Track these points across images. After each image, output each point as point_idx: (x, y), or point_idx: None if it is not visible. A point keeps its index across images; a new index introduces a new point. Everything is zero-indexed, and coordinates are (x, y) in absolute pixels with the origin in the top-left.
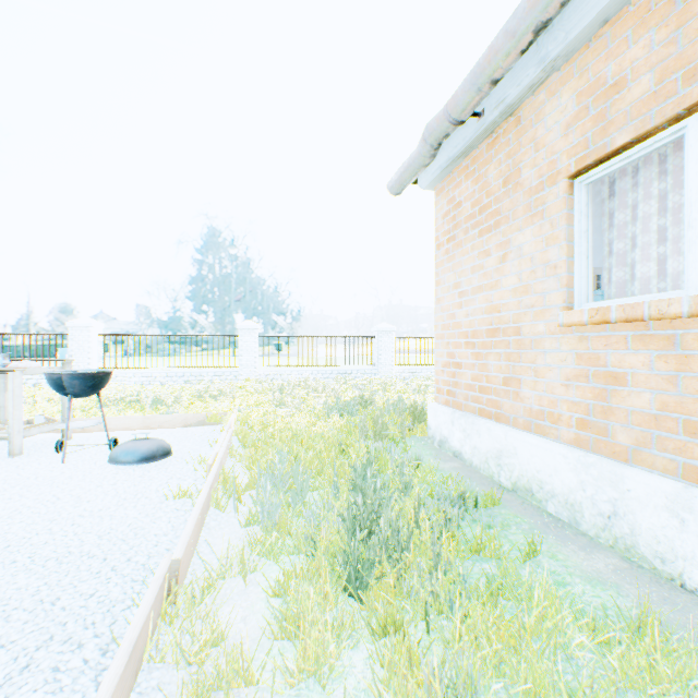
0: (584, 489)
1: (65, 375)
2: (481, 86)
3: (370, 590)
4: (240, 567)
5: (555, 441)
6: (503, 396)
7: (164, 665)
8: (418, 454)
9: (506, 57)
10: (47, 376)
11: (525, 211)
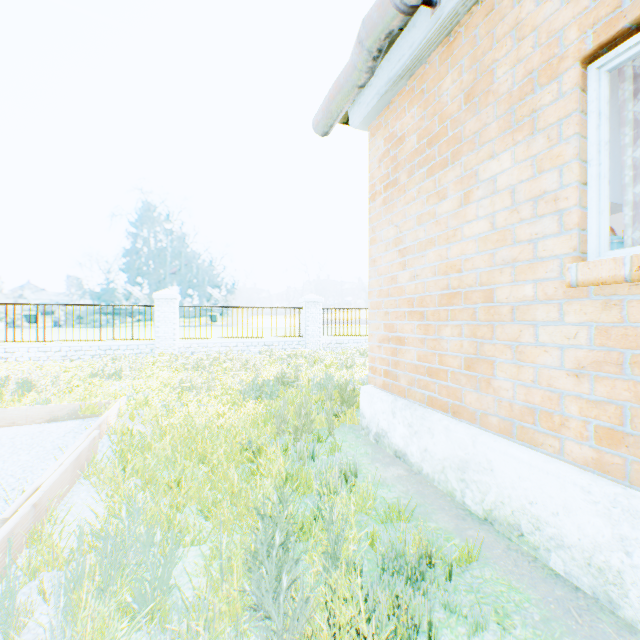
0: (628, 551)
1: None
2: None
3: None
4: None
5: (554, 455)
6: (465, 384)
7: None
8: (352, 461)
9: None
10: None
11: (501, 127)
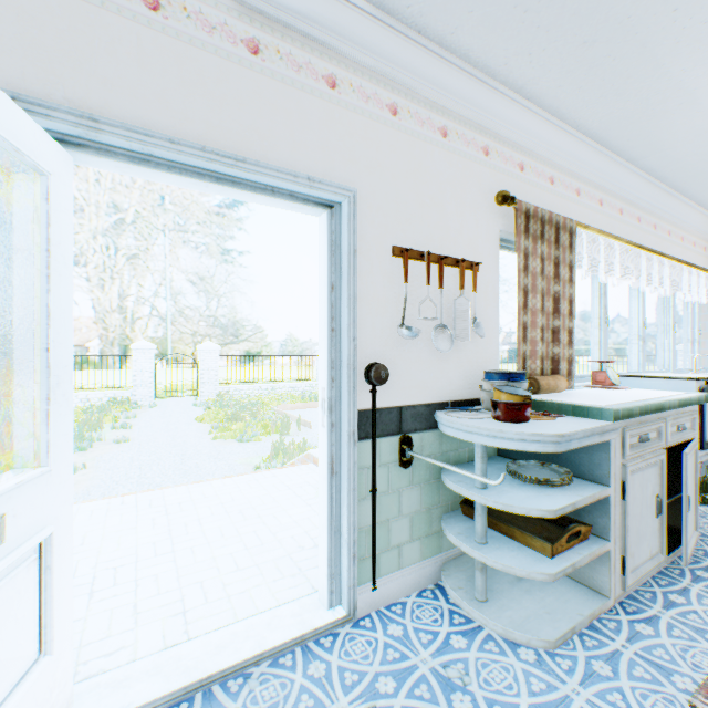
0: None
1: None
2: None
3: None
4: None
5: None
6: None
7: None
8: None
9: None
10: None
11: None
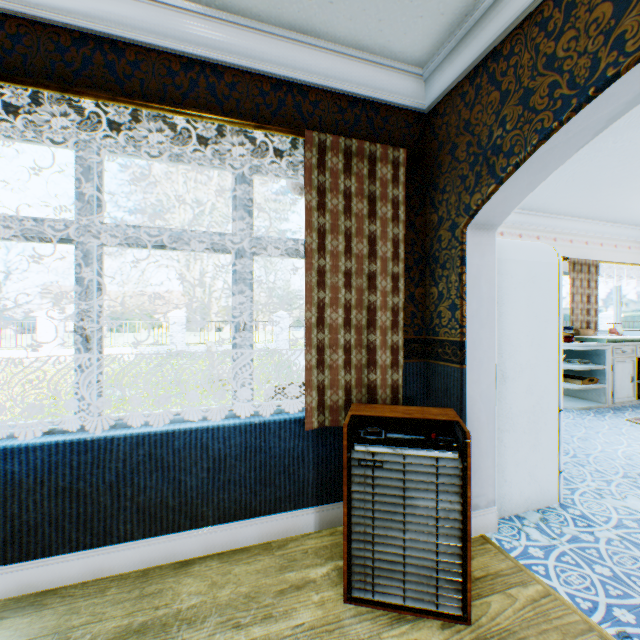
0: None
1: None
2: None
3: None
4: None
5: None
6: None
7: None
8: None
9: None
10: None
11: None
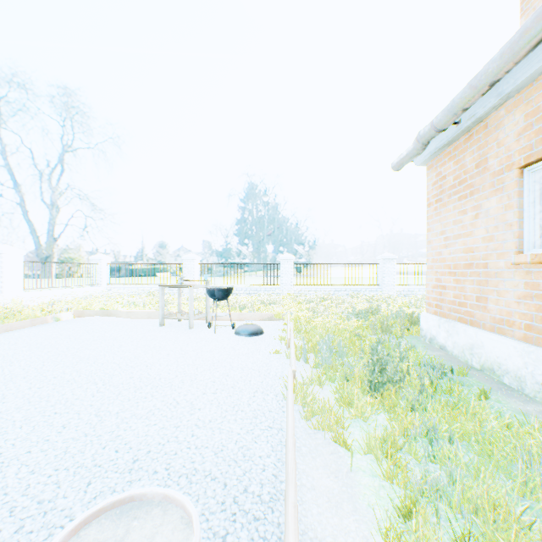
0: (526, 367)
1: (216, 289)
2: (455, 112)
3: (383, 398)
4: (317, 382)
5: (511, 338)
6: (475, 309)
7: (298, 405)
8: (412, 344)
9: (471, 98)
10: (207, 289)
11: (490, 186)
